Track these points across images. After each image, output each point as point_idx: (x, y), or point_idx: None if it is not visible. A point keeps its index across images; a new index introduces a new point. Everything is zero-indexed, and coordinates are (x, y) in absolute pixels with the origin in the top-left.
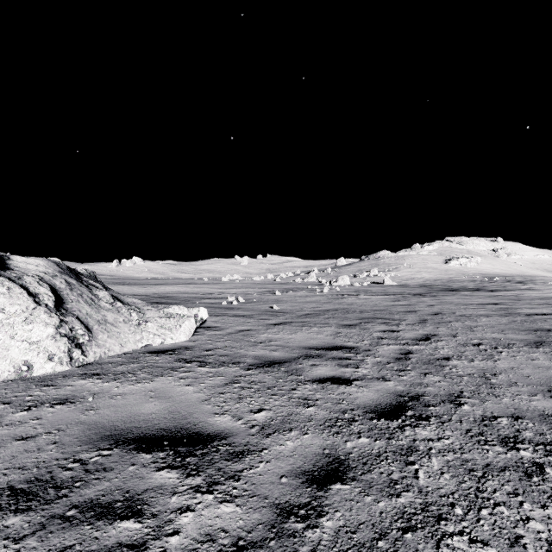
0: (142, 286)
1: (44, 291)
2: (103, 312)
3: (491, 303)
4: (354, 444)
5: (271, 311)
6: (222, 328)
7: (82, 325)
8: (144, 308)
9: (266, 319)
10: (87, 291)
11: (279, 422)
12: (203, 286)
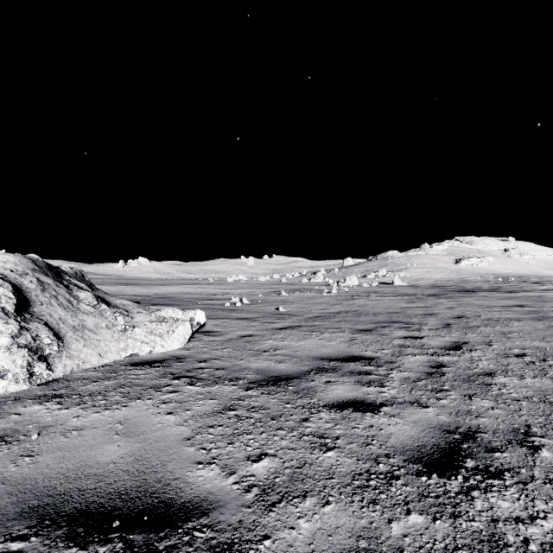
0: (145, 287)
1: (3, 291)
2: (82, 316)
3: (516, 305)
4: (402, 528)
5: (276, 314)
6: (222, 333)
7: (50, 333)
8: (134, 311)
9: (272, 322)
10: (65, 291)
11: (288, 479)
12: (207, 287)
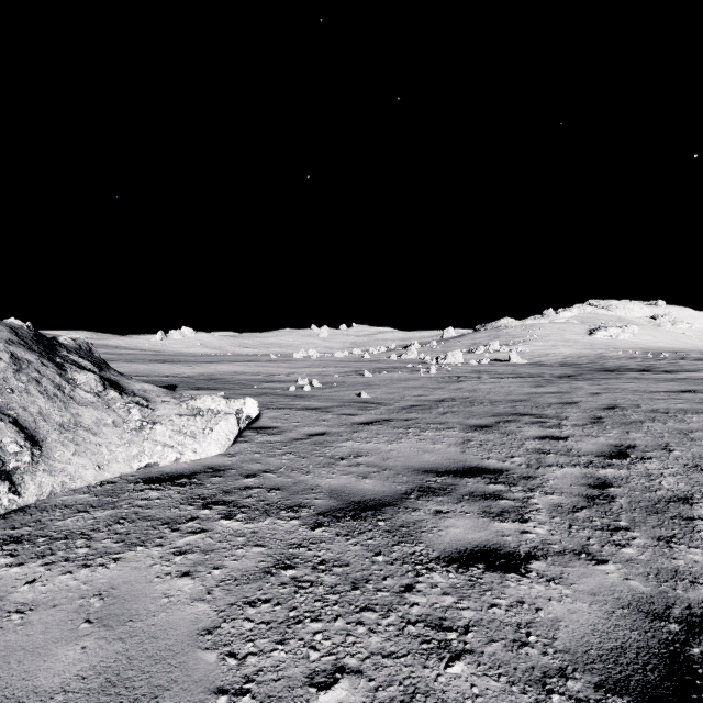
0: (187, 365)
1: None
2: (77, 409)
3: (684, 390)
4: None
5: (358, 402)
6: (282, 429)
7: (20, 435)
8: (158, 399)
9: (351, 414)
10: (54, 372)
11: None
12: (267, 365)
